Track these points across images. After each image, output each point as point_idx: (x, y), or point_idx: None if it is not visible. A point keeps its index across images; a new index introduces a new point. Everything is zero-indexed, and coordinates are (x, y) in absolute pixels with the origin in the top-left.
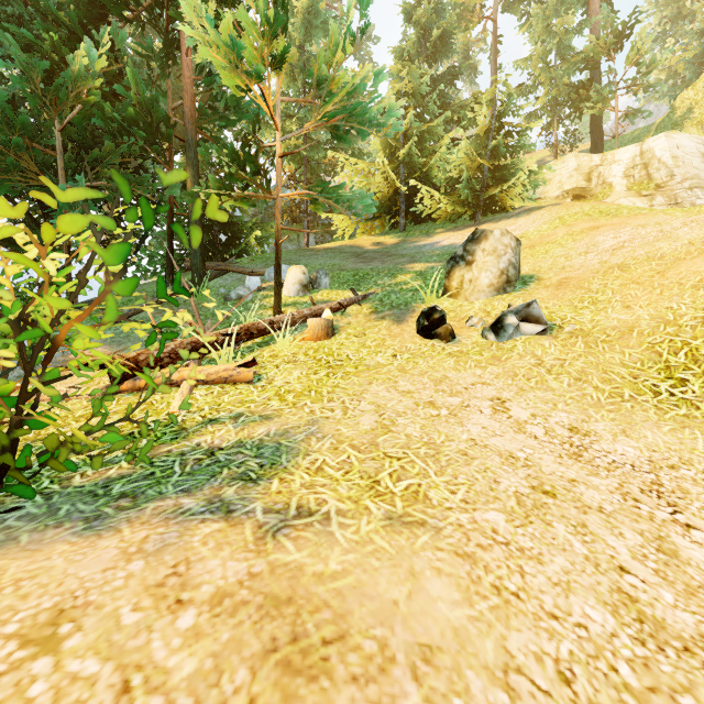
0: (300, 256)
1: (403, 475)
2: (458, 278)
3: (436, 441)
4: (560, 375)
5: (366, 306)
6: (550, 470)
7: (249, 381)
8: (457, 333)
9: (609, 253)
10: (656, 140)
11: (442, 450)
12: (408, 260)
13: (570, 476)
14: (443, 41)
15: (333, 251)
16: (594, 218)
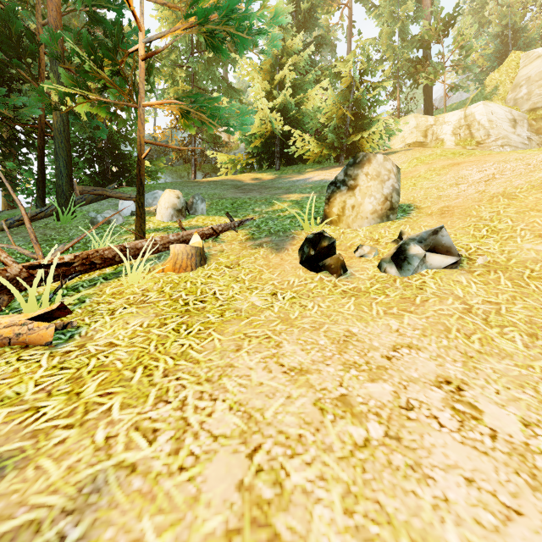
0: (184, 187)
1: None
2: (339, 204)
3: None
4: (504, 328)
5: (242, 232)
6: None
7: (45, 343)
8: (347, 265)
9: (483, 184)
10: (476, 106)
11: None
12: (284, 191)
13: None
14: (311, 13)
15: (215, 183)
16: (450, 157)
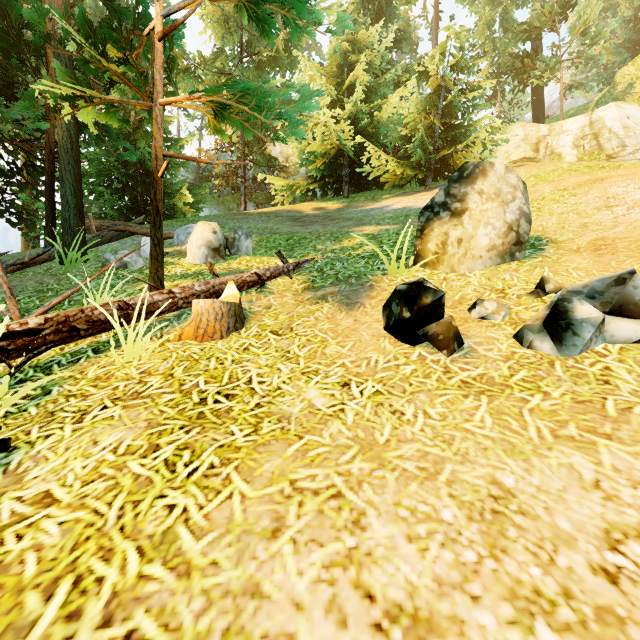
0: (229, 220)
1: None
2: (437, 238)
3: None
4: None
5: (299, 278)
6: None
7: None
8: (460, 332)
9: None
10: (606, 109)
11: None
12: (355, 223)
13: None
14: (388, 0)
15: (268, 215)
16: (585, 172)
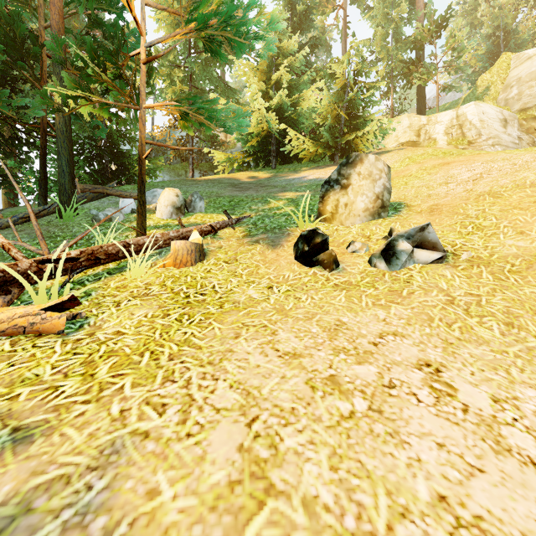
0: (182, 185)
1: None
2: (332, 202)
3: (375, 526)
4: (484, 318)
5: (240, 229)
6: None
7: (58, 332)
8: (339, 260)
9: (471, 183)
10: (468, 107)
11: None
12: (280, 189)
13: None
14: (307, 14)
15: (213, 181)
16: (441, 157)
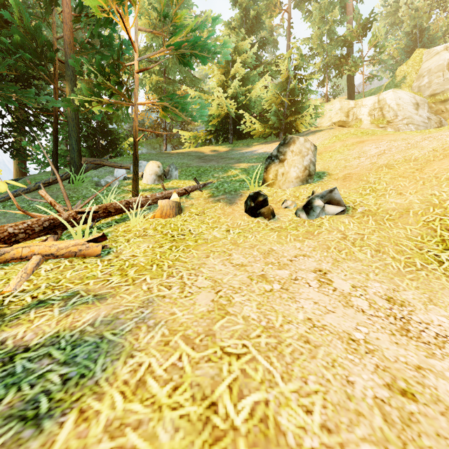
0: (159, 157)
1: (245, 387)
2: (273, 172)
3: (274, 324)
4: (363, 247)
5: (206, 192)
6: (392, 354)
7: (97, 255)
8: (275, 213)
9: (376, 157)
10: (387, 93)
11: (283, 337)
12: (235, 161)
13: (414, 362)
14: (258, 19)
15: (183, 154)
16: (359, 136)
